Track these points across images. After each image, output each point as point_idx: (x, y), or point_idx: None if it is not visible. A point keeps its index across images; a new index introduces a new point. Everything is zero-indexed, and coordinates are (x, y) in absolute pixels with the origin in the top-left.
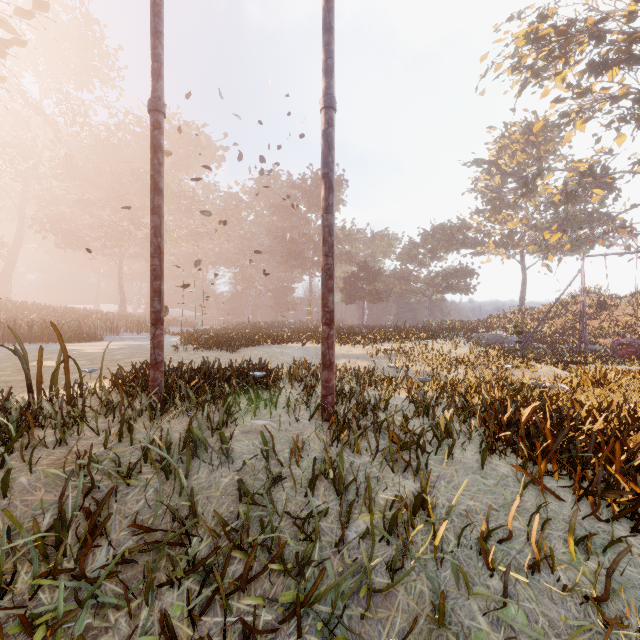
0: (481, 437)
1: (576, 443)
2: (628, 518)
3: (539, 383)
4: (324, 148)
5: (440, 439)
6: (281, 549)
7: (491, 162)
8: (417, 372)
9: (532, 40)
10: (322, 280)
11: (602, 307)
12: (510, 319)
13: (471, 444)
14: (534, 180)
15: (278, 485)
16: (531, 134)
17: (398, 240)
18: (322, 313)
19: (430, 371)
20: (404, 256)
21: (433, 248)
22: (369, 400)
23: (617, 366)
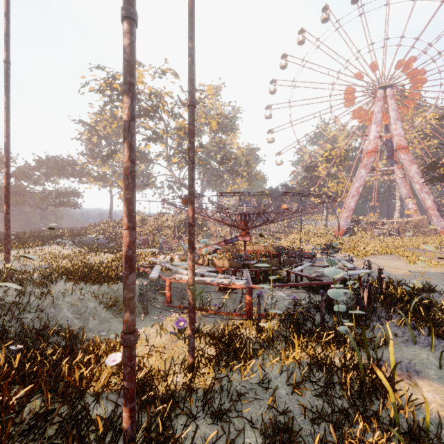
0: (67, 280)
1: (89, 275)
2: (93, 284)
3: (93, 262)
4: (6, 192)
5: (53, 281)
6: (16, 304)
7: (92, 126)
8: (40, 266)
9: (109, 86)
10: (5, 238)
11: (144, 221)
12: (101, 227)
13: (63, 282)
14: (112, 154)
15: (3, 300)
16: (115, 119)
17: (13, 160)
18: (5, 249)
19: (48, 264)
20: (19, 175)
21: (48, 173)
22: (23, 278)
23: (139, 250)
